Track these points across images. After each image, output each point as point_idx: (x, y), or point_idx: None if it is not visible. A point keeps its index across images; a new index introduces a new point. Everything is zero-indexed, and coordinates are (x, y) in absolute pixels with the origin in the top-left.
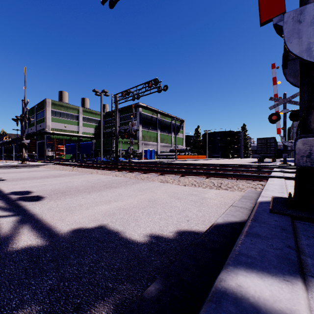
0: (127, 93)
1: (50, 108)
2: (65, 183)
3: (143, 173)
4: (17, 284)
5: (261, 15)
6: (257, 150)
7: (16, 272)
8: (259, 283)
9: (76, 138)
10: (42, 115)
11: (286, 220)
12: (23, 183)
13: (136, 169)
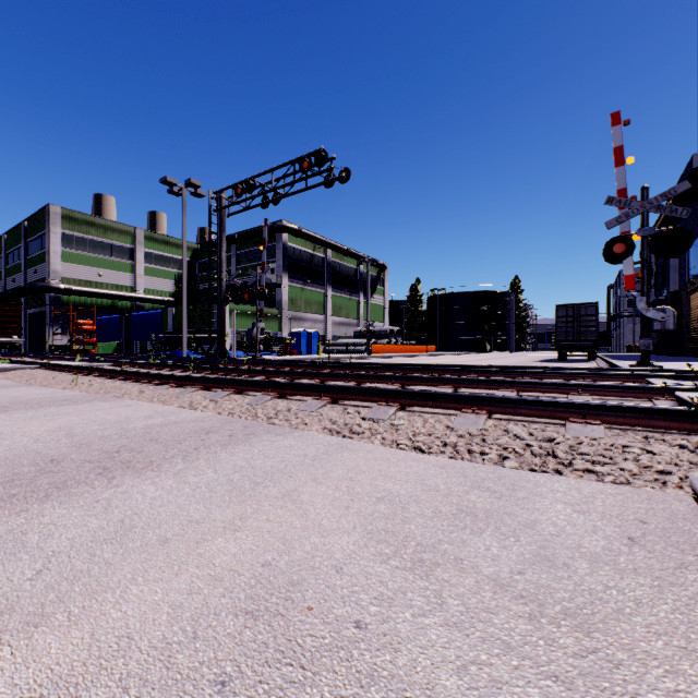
0: (247, 187)
1: (61, 228)
2: None
3: (276, 396)
4: None
5: None
6: (558, 334)
7: None
8: None
9: (128, 302)
10: (41, 246)
11: None
12: None
13: (255, 384)
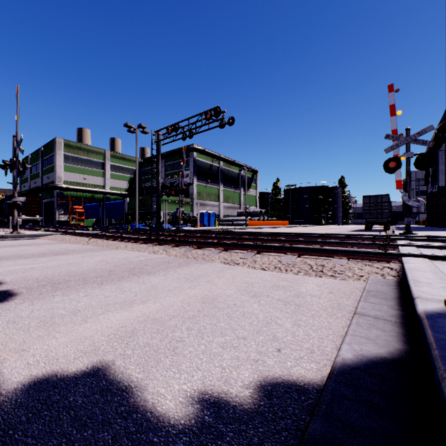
0: (174, 129)
1: (63, 151)
2: (67, 266)
3: (197, 248)
4: None
5: None
6: (364, 214)
7: None
8: None
9: (101, 195)
10: (51, 162)
11: None
12: None
13: (185, 242)
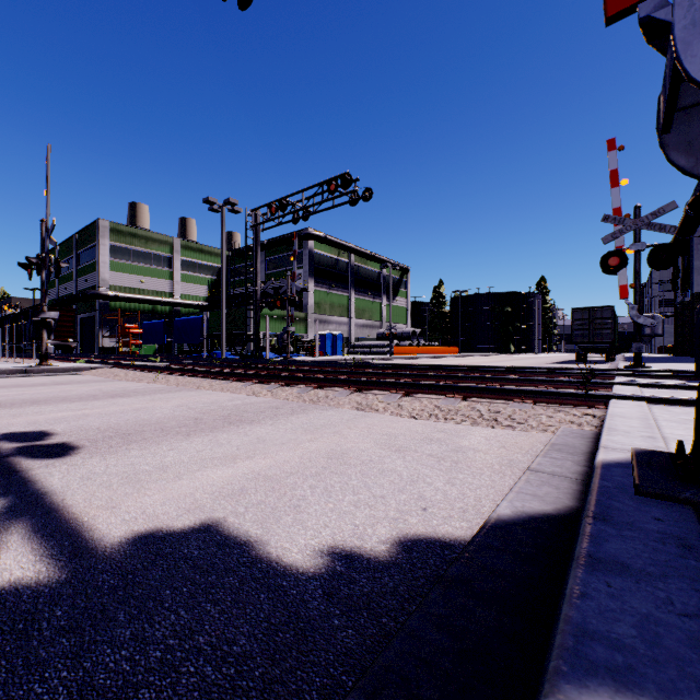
0: (281, 206)
1: (109, 240)
2: (134, 412)
3: (316, 388)
4: None
5: None
6: (574, 336)
7: None
8: None
9: (166, 307)
10: (91, 256)
11: (684, 516)
12: (36, 411)
13: (300, 379)
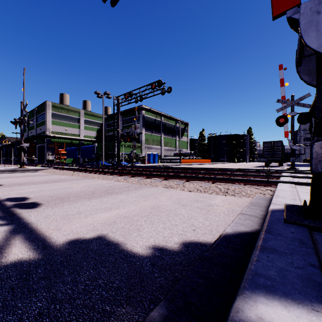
0: (129, 95)
1: (51, 110)
2: (64, 189)
3: (146, 178)
4: (1, 307)
5: (273, 8)
6: (264, 154)
7: (2, 291)
8: (284, 314)
9: (77, 141)
10: (43, 118)
11: (303, 231)
12: (20, 188)
13: (138, 174)
